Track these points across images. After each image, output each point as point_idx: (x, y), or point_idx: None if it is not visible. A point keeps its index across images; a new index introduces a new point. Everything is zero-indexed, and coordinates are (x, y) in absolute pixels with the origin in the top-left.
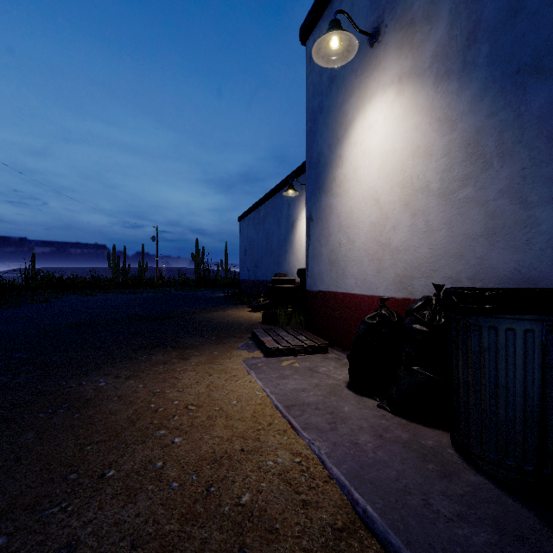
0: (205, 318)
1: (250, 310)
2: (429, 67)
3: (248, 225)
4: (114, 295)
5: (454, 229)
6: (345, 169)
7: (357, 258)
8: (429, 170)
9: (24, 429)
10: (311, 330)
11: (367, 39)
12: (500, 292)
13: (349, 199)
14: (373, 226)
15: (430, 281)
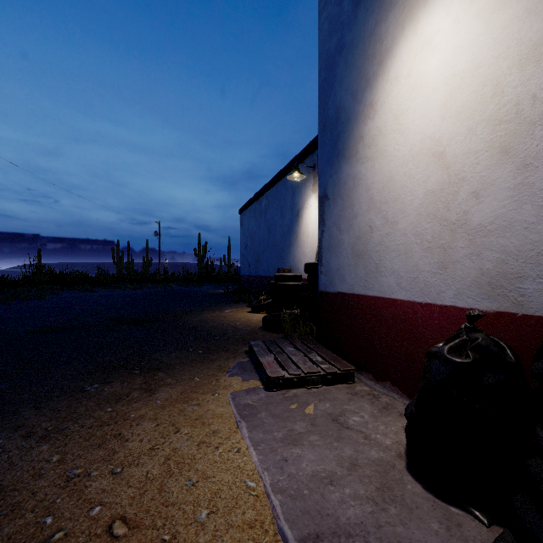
0: (196, 321)
1: (249, 310)
2: None
3: (249, 218)
4: (114, 290)
5: None
6: (379, 120)
7: (400, 247)
8: None
9: None
10: (326, 343)
11: None
12: None
13: (386, 161)
14: (432, 196)
15: None
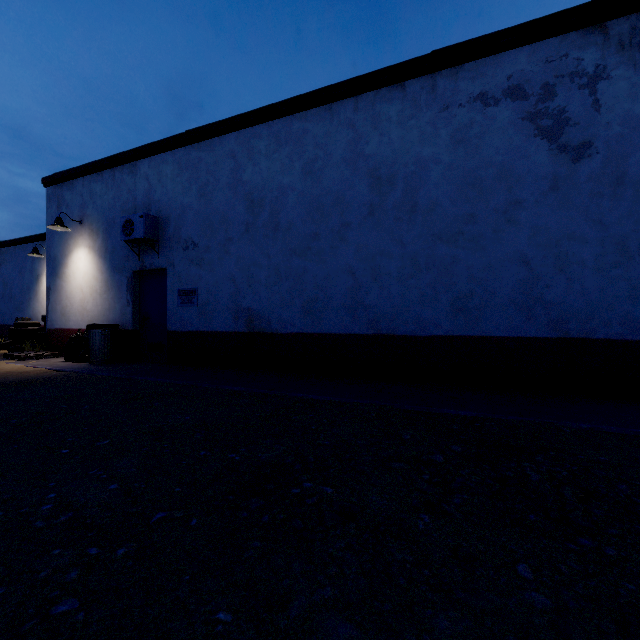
0: None
1: None
2: (97, 251)
3: None
4: None
5: (103, 306)
6: (69, 271)
7: (75, 313)
8: (98, 285)
9: None
10: (51, 351)
11: (79, 220)
12: (93, 324)
13: (71, 285)
14: (81, 300)
15: (98, 322)
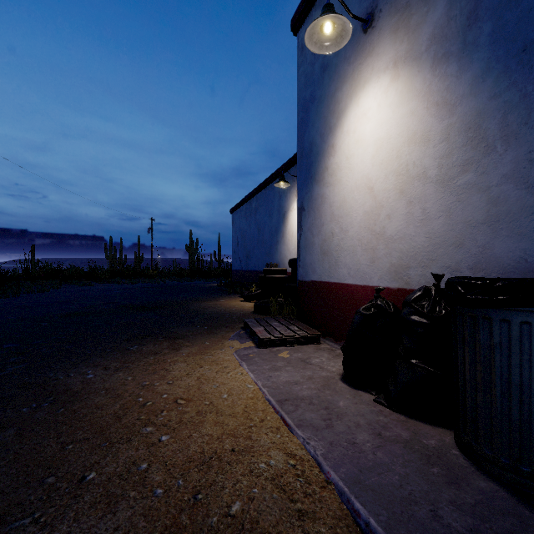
0: (197, 308)
1: (242, 300)
2: (426, 50)
3: (240, 217)
4: (110, 284)
5: (453, 217)
6: (337, 158)
7: (350, 248)
8: (426, 156)
9: (5, 426)
10: (303, 320)
11: (361, 25)
12: (514, 282)
13: (342, 188)
14: (367, 215)
15: (427, 270)
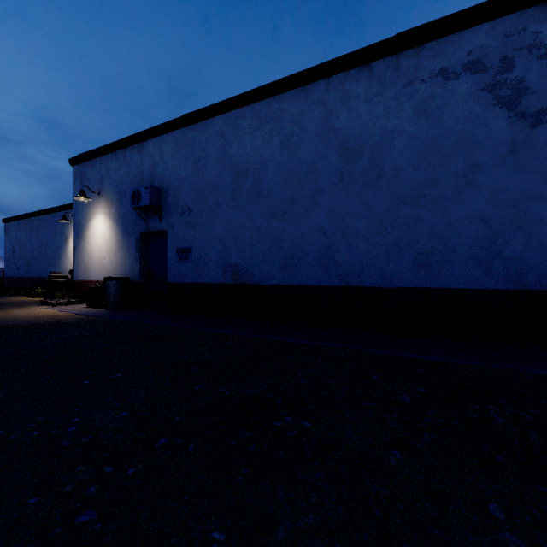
0: None
1: (29, 297)
2: (112, 217)
3: (18, 229)
4: None
5: (117, 262)
6: (90, 233)
7: (94, 268)
8: (112, 245)
9: None
10: (76, 298)
11: (98, 192)
12: (109, 277)
13: (92, 245)
14: (99, 257)
15: (112, 275)
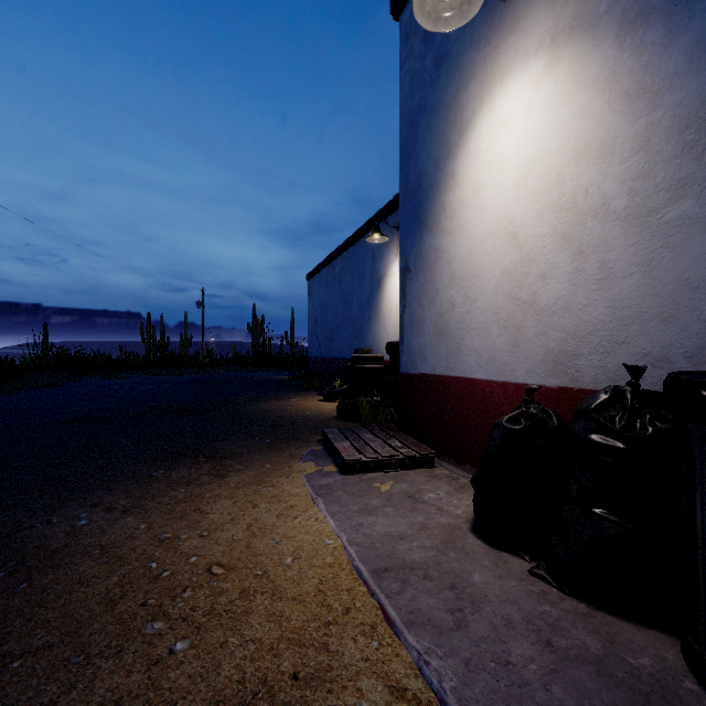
0: (258, 410)
1: (321, 399)
2: (607, 11)
3: (319, 285)
4: (146, 377)
5: (656, 273)
6: (460, 192)
7: (480, 325)
8: (608, 179)
9: None
10: (408, 430)
11: None
12: None
13: (467, 236)
14: (507, 275)
15: (610, 360)
